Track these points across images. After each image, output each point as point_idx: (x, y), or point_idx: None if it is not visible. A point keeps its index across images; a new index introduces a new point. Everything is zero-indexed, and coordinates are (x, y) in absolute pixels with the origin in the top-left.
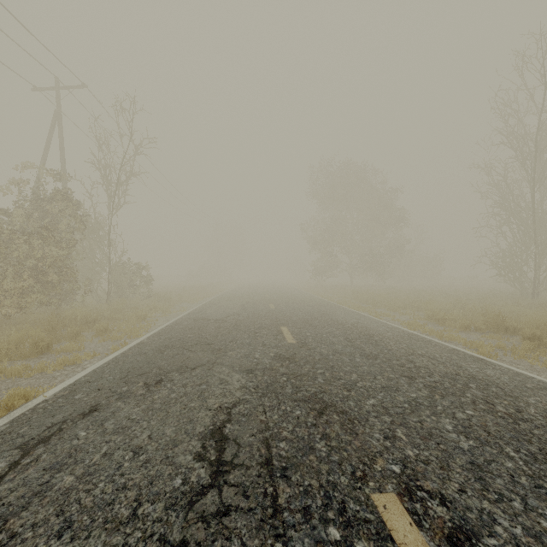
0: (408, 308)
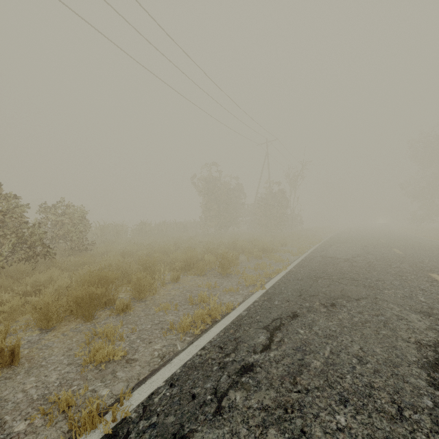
0: None
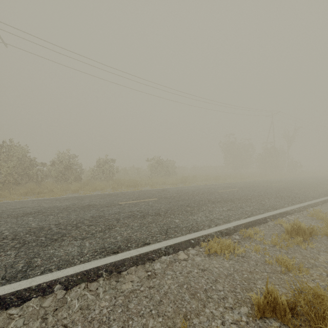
0: None
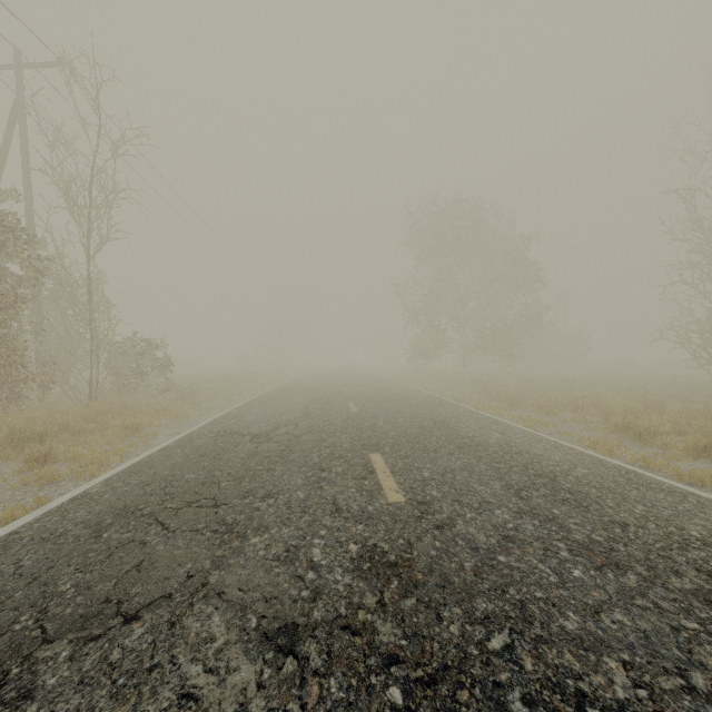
0: (567, 409)
